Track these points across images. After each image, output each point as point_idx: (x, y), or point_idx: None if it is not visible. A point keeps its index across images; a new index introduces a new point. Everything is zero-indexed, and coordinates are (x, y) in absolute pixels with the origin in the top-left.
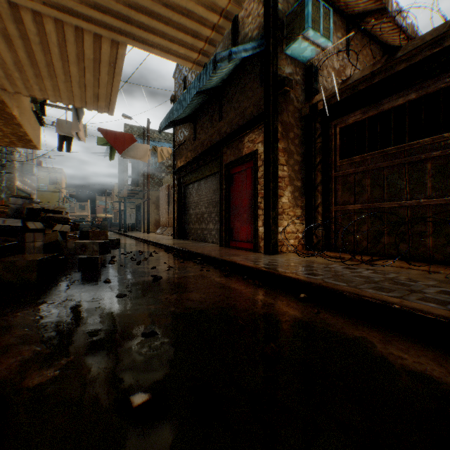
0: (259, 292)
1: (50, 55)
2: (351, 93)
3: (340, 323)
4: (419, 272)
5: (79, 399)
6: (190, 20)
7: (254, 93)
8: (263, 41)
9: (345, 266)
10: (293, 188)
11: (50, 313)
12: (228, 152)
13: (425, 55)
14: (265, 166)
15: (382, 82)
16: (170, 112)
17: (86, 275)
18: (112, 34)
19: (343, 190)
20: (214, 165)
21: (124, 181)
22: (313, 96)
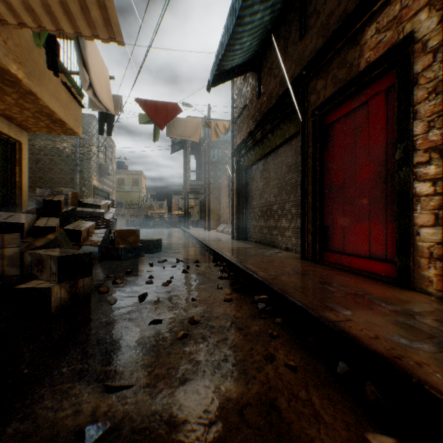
0: None
1: None
2: None
3: None
4: None
5: None
6: None
7: None
8: None
9: None
10: None
11: None
12: (319, 84)
13: None
14: None
15: None
16: (219, 46)
17: None
18: None
19: None
20: (289, 124)
21: (187, 175)
22: None
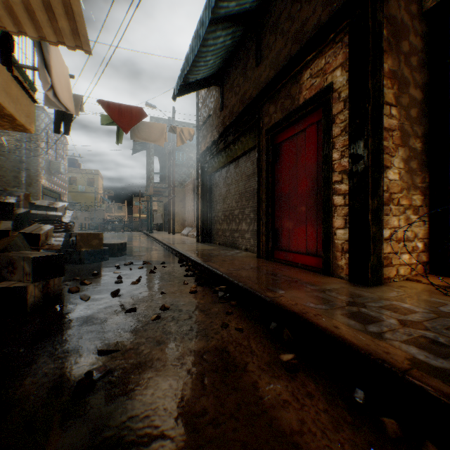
0: None
1: None
2: None
3: None
4: None
5: None
6: None
7: None
8: None
9: None
10: (407, 153)
11: None
12: (271, 109)
13: None
14: (352, 109)
15: None
16: (185, 62)
17: None
18: None
19: None
20: (248, 138)
21: (150, 177)
22: None
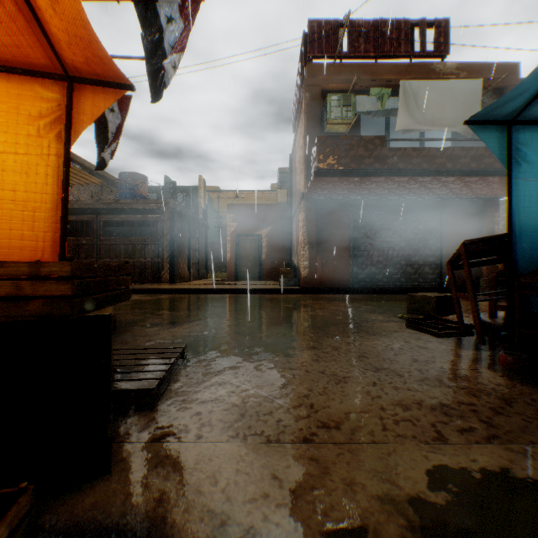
0: None
1: None
2: None
3: None
4: None
5: None
6: None
7: None
8: None
9: None
10: None
11: None
12: None
13: (71, 207)
14: None
15: None
16: None
17: None
18: None
19: None
20: None
21: None
22: None
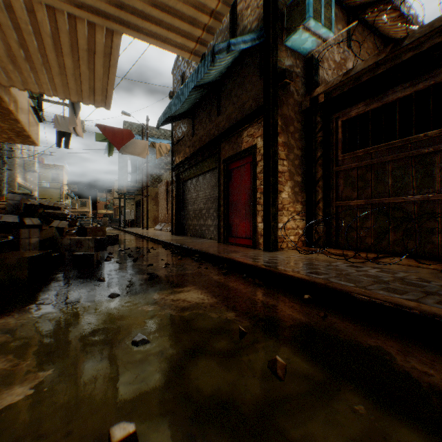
0: (259, 292)
1: (44, 46)
2: (353, 85)
3: (351, 329)
4: (429, 271)
5: (51, 427)
6: (187, 6)
7: (253, 87)
8: (262, 33)
9: (349, 264)
10: (293, 183)
11: (36, 315)
12: (226, 147)
13: (434, 42)
14: (264, 161)
15: (386, 73)
16: (168, 107)
17: (81, 272)
18: (106, 22)
19: (345, 185)
20: (212, 161)
21: (124, 177)
22: (313, 89)
